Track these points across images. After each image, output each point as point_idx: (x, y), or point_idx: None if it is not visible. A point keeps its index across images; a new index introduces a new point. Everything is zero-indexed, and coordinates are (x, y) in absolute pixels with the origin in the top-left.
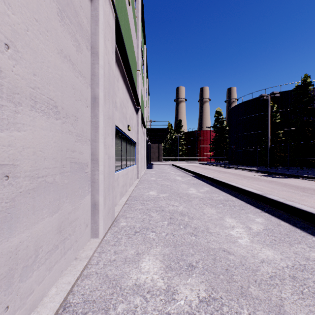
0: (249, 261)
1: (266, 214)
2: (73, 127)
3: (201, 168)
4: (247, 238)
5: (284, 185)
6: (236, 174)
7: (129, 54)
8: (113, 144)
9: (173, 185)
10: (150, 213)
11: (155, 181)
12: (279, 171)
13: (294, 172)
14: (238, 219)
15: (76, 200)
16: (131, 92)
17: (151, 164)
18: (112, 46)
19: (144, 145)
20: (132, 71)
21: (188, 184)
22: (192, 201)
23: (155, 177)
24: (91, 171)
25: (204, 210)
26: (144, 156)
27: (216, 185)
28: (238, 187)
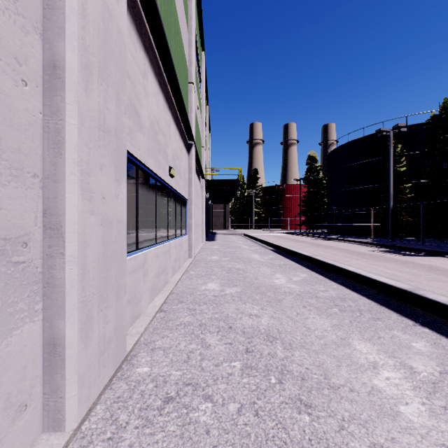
0: None
1: (427, 330)
2: None
3: (287, 239)
4: (418, 403)
5: (430, 269)
6: (345, 249)
7: (173, 46)
8: (121, 194)
9: (248, 270)
10: (205, 337)
11: (218, 263)
12: (409, 244)
13: (432, 246)
14: (378, 344)
15: None
16: (177, 113)
17: (213, 233)
18: None
19: (203, 206)
20: (179, 79)
21: (271, 266)
22: (282, 301)
23: (218, 256)
24: (43, 256)
25: (308, 321)
26: (203, 222)
27: (318, 269)
28: (361, 275)
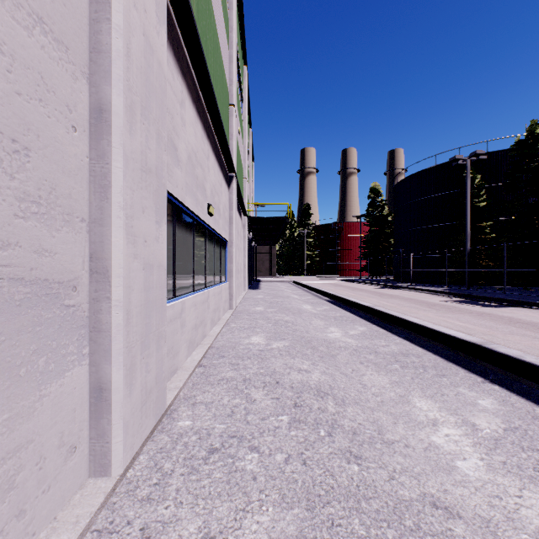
0: (504, 537)
1: (496, 387)
2: (4, 170)
3: (345, 288)
4: (476, 458)
5: (509, 321)
6: (412, 299)
7: (212, 65)
8: (161, 237)
9: (298, 322)
10: (250, 392)
11: (263, 314)
12: (488, 293)
13: (516, 295)
14: (441, 402)
15: (17, 390)
16: (216, 142)
17: (257, 280)
18: (159, 5)
19: (245, 248)
20: (219, 102)
21: (325, 319)
22: (336, 356)
23: (263, 306)
24: (90, 300)
25: (365, 378)
26: (245, 267)
27: (379, 322)
28: (427, 328)
